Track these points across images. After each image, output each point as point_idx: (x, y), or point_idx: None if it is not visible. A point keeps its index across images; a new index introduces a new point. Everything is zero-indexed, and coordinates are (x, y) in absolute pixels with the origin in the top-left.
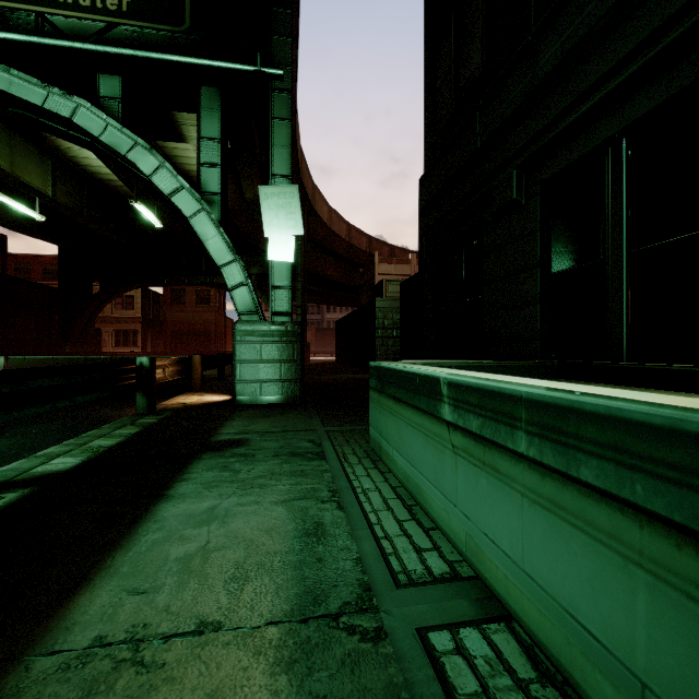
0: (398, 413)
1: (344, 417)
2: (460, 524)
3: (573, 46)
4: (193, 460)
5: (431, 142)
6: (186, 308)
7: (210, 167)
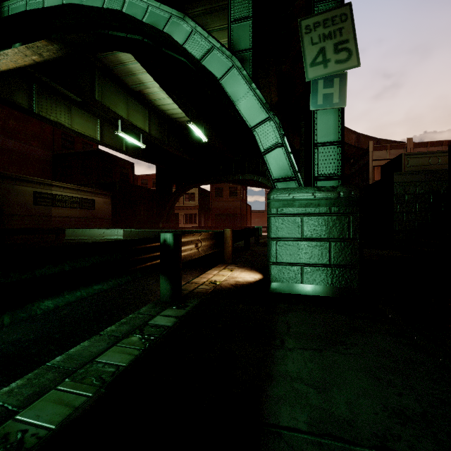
0: None
1: None
2: None
3: None
4: None
5: None
6: (223, 199)
7: (240, 23)
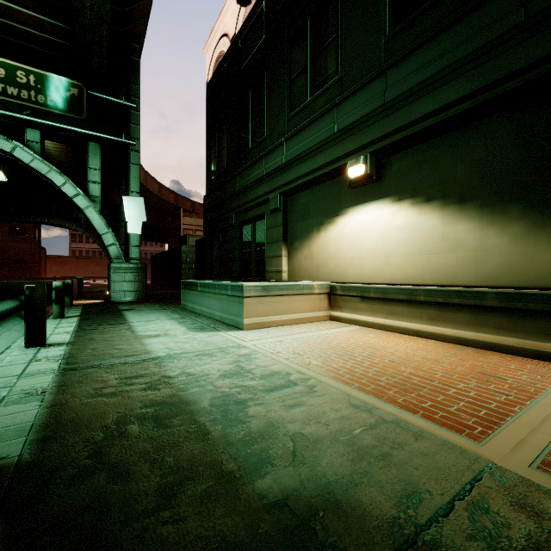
0: (190, 293)
1: (170, 303)
2: (201, 309)
3: (245, 186)
4: (122, 312)
5: (209, 182)
6: None
7: (94, 183)
